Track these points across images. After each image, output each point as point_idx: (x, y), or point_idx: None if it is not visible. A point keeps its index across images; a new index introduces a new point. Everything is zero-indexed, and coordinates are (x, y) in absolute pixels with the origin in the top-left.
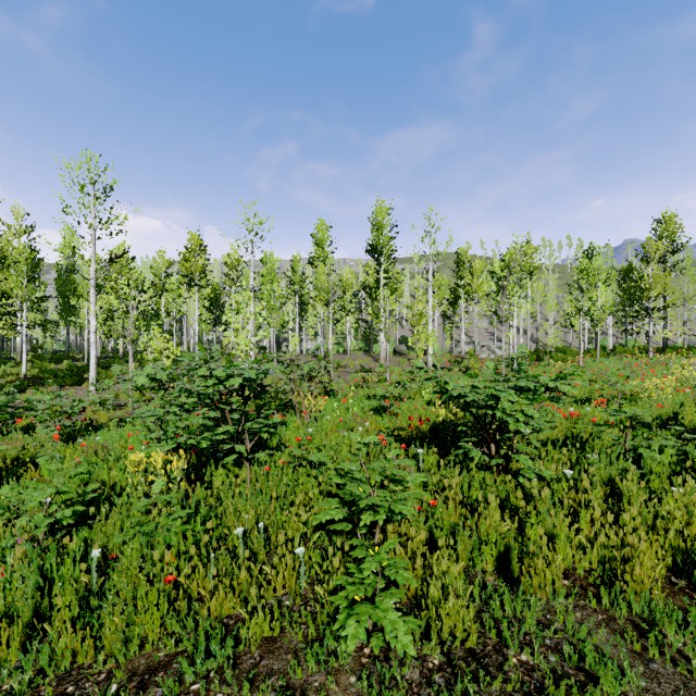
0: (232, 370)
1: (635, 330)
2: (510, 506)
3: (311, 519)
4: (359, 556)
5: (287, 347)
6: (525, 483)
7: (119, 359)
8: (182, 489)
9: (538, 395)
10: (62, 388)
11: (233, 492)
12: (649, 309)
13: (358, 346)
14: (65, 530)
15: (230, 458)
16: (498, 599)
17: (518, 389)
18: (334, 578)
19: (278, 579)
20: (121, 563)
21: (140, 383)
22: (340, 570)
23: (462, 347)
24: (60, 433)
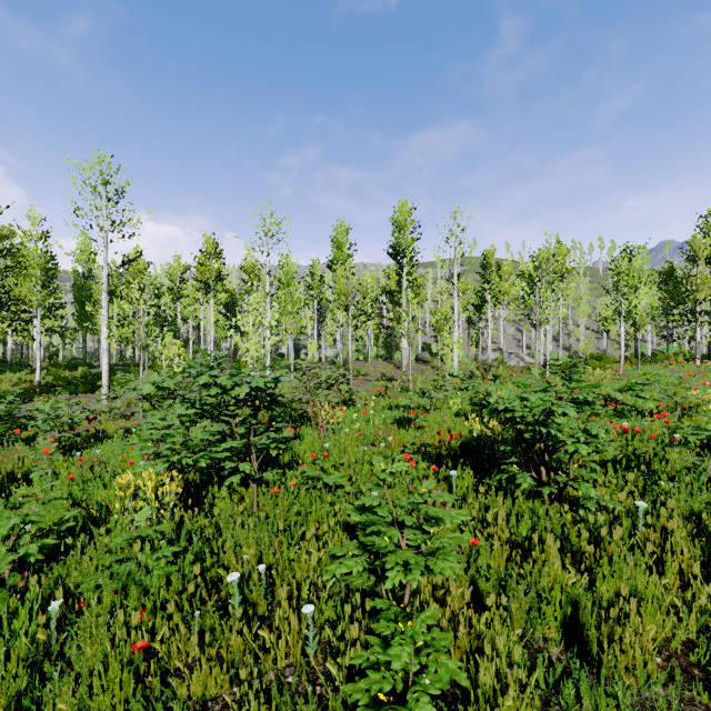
0: (238, 378)
1: (680, 335)
2: (570, 547)
3: (324, 558)
4: (385, 632)
5: (306, 354)
6: (589, 519)
7: (134, 366)
8: (176, 516)
9: (598, 408)
10: (75, 396)
11: (235, 519)
12: (696, 312)
13: (378, 353)
14: (37, 565)
15: (233, 479)
16: (573, 689)
17: (573, 402)
18: (351, 654)
19: (280, 646)
20: (83, 621)
21: (146, 391)
22: (360, 637)
23: (489, 354)
24: (62, 444)
